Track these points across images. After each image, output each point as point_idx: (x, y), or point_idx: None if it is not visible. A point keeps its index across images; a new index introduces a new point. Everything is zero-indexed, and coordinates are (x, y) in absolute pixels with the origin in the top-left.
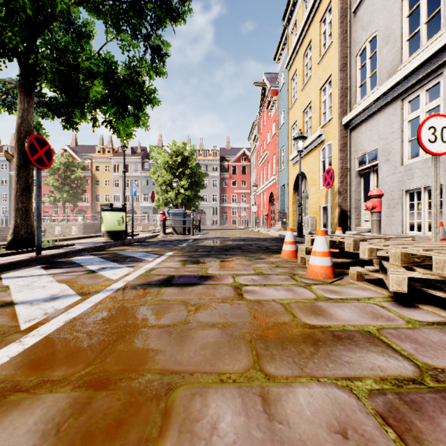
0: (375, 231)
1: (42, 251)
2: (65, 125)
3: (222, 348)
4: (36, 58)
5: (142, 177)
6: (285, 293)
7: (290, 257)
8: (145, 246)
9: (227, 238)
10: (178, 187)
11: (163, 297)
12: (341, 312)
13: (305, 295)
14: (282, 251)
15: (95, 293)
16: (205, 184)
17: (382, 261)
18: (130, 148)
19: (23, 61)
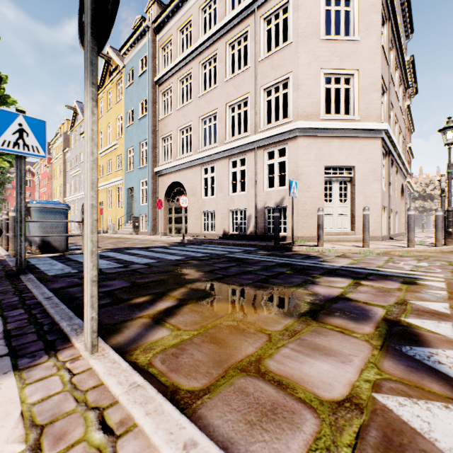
0: None
1: None
2: None
3: None
4: None
5: None
6: None
7: None
8: None
9: None
10: None
11: None
12: None
13: None
14: None
15: None
16: None
17: None
18: None
19: None
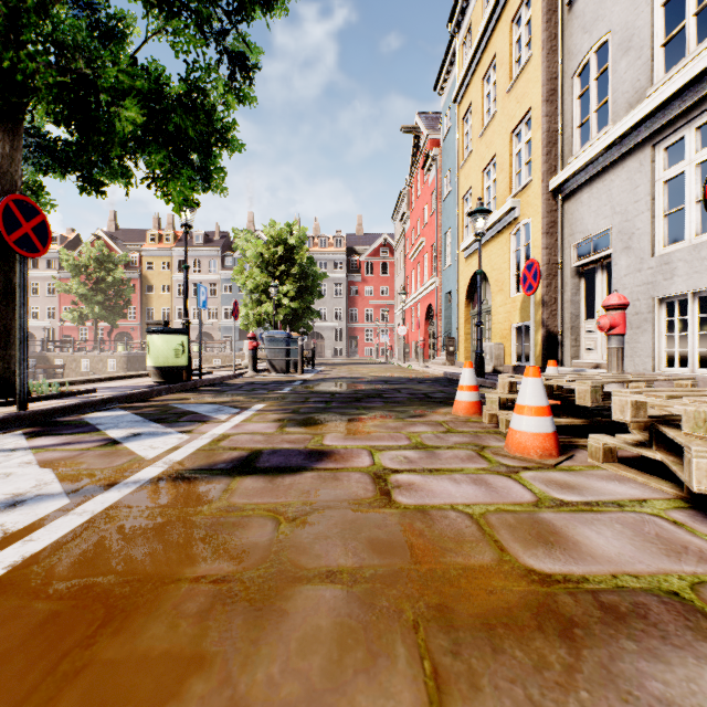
0: (614, 367)
1: (36, 402)
2: (84, 188)
3: (350, 649)
4: (16, 58)
5: (222, 280)
6: (472, 490)
7: (469, 413)
8: (220, 392)
9: (358, 379)
10: (278, 296)
11: (233, 499)
12: (596, 538)
13: (513, 495)
14: (455, 403)
15: (101, 489)
16: (324, 291)
17: (663, 428)
18: (203, 234)
19: (2, 70)
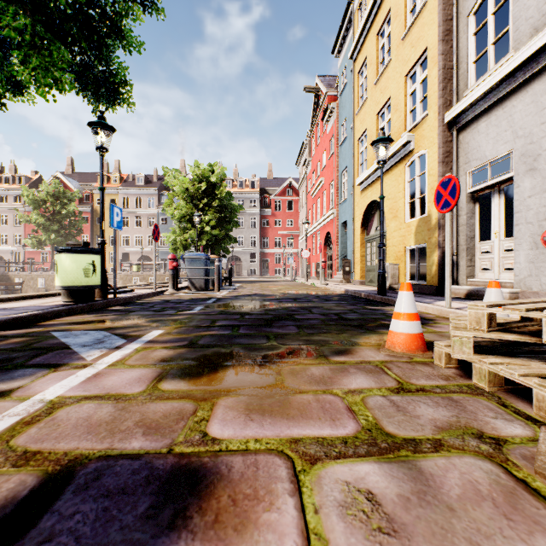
0: None
1: None
2: None
3: None
4: None
5: (159, 213)
6: None
7: (410, 349)
8: (126, 313)
9: (269, 296)
10: (201, 224)
11: None
12: None
13: None
14: (390, 335)
15: None
16: (241, 223)
17: None
18: (143, 176)
19: None
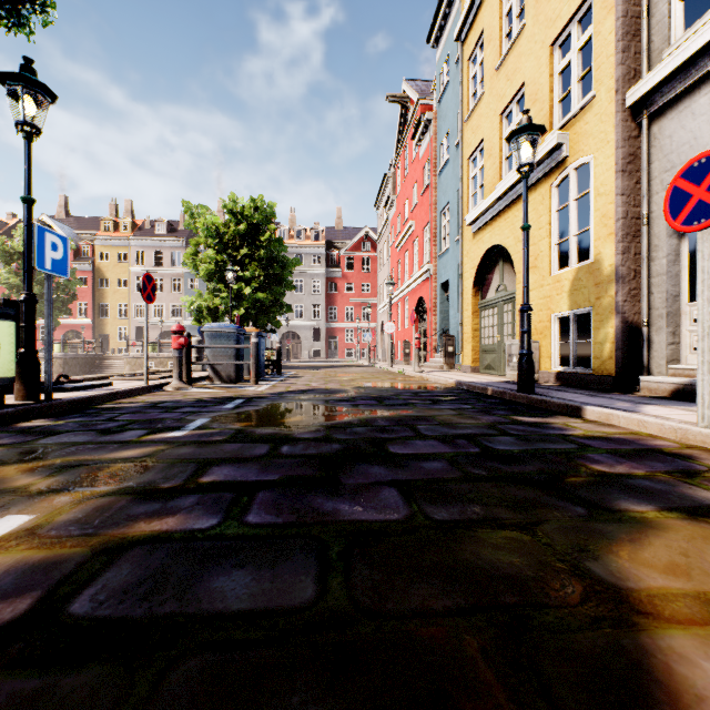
0: None
1: None
2: None
3: None
4: None
5: (187, 274)
6: None
7: None
8: (29, 440)
9: (336, 393)
10: (238, 284)
11: None
12: None
13: None
14: None
15: None
16: (301, 288)
17: None
18: (165, 223)
19: None
